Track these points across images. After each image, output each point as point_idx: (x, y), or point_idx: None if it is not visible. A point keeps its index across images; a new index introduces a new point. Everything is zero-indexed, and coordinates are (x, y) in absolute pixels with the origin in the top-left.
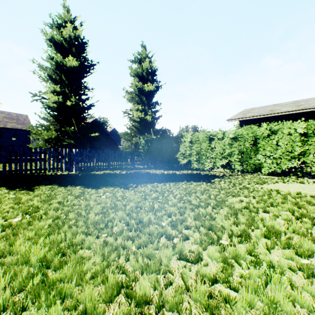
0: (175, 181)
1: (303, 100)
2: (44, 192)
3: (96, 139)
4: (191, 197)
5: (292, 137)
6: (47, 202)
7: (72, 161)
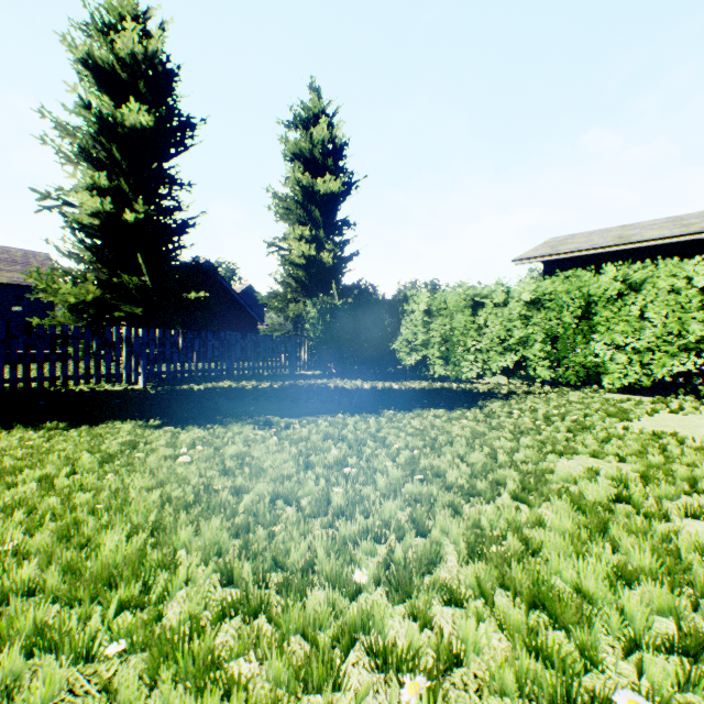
0: (391, 408)
1: (693, 215)
2: (25, 443)
3: (200, 305)
4: (441, 458)
5: (681, 298)
6: (6, 476)
7: (137, 358)
